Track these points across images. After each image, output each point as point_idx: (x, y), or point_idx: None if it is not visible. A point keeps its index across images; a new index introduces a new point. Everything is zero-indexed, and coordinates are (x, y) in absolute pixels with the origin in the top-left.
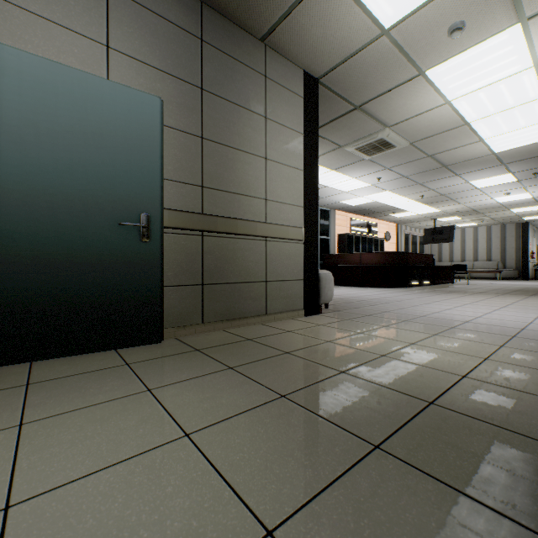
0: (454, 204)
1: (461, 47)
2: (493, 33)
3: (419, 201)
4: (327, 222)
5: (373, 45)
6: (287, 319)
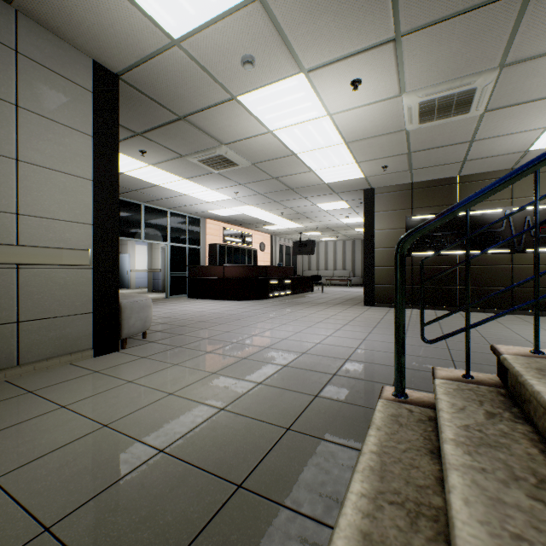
0: (312, 222)
1: (262, 81)
2: (284, 75)
3: (283, 217)
4: (197, 231)
5: (169, 54)
6: (62, 366)
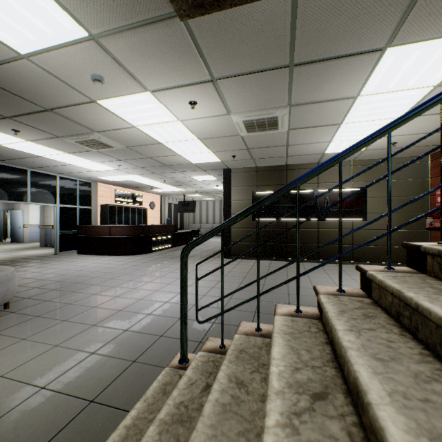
0: (191, 188)
1: (115, 93)
2: (133, 91)
3: (166, 183)
4: (89, 193)
5: (20, 63)
6: None
